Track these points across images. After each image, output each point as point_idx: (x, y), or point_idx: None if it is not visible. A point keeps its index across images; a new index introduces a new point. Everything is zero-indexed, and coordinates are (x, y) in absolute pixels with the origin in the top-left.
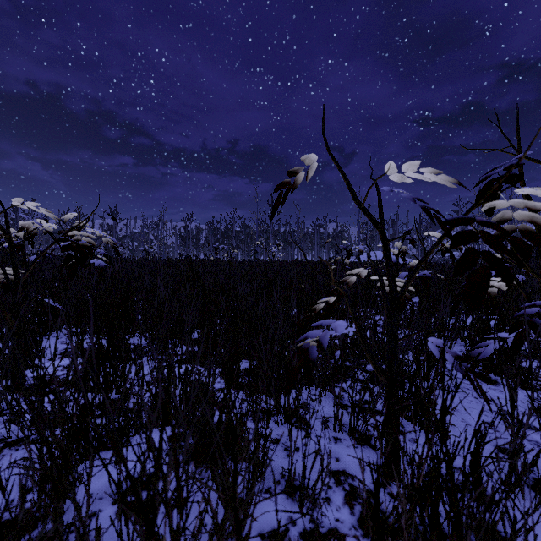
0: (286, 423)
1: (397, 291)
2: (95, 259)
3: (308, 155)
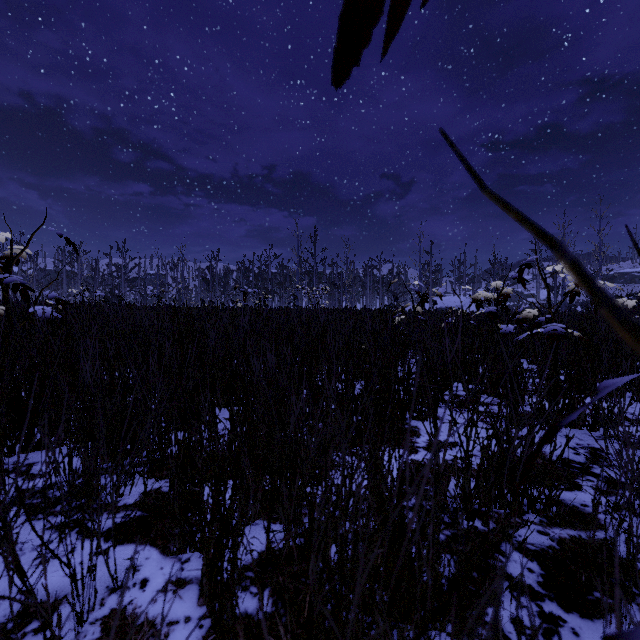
0: None
1: None
2: (38, 307)
3: None
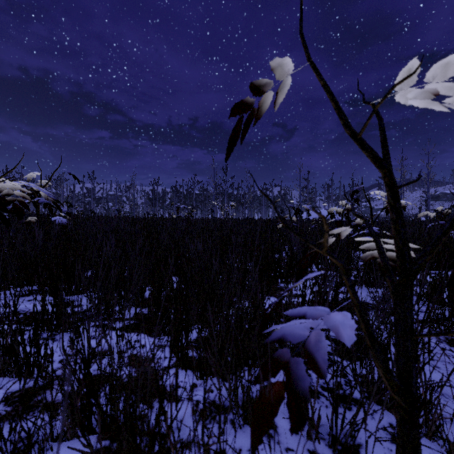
0: (245, 426)
1: (411, 260)
2: (56, 217)
3: (282, 59)
